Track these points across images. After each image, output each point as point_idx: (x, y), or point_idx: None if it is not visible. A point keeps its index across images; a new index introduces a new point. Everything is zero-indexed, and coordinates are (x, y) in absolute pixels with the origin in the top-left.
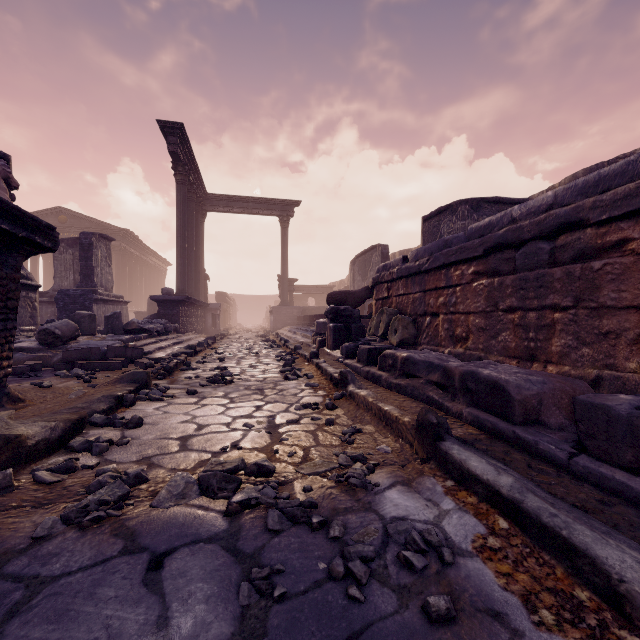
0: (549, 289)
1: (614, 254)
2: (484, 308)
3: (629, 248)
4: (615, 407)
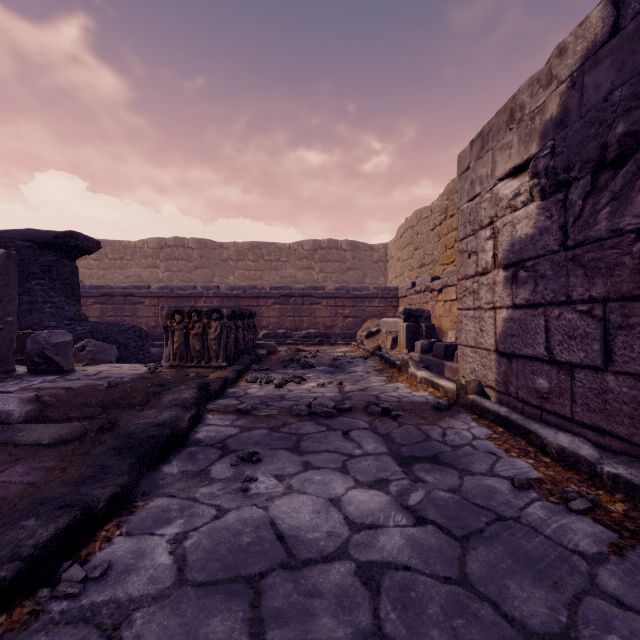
0: (125, 311)
1: (142, 304)
2: (99, 315)
3: (145, 304)
4: (151, 332)
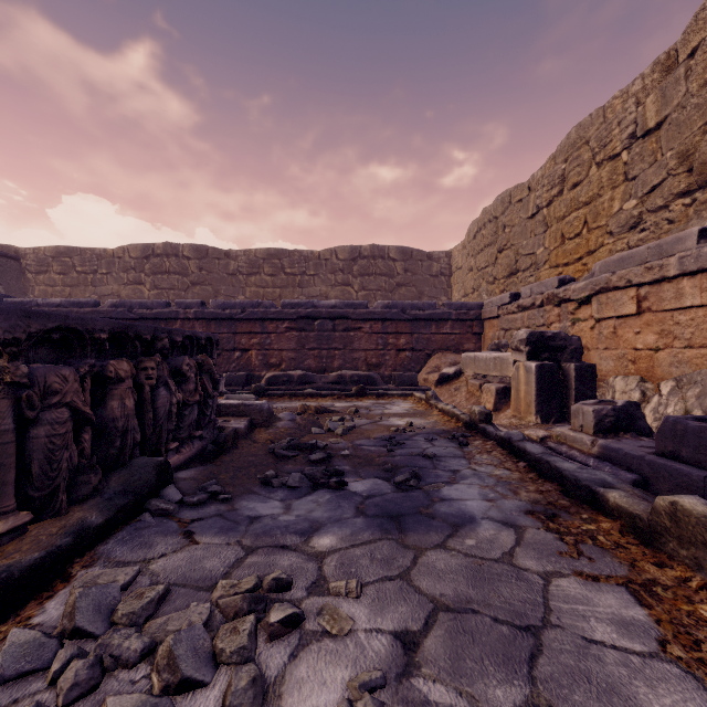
0: None
1: None
2: None
3: None
4: None
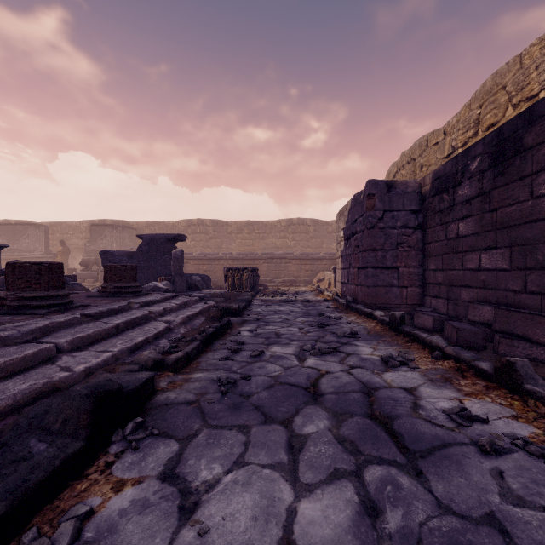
0: None
1: (188, 264)
2: None
3: (190, 263)
4: None
